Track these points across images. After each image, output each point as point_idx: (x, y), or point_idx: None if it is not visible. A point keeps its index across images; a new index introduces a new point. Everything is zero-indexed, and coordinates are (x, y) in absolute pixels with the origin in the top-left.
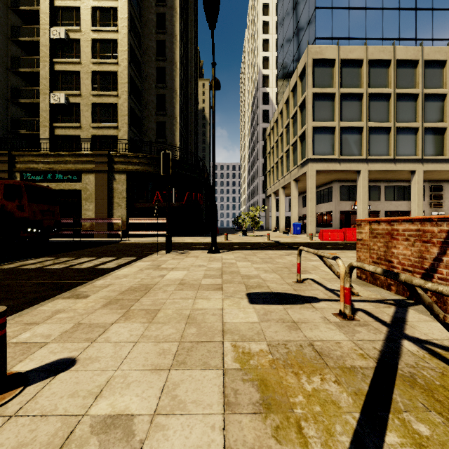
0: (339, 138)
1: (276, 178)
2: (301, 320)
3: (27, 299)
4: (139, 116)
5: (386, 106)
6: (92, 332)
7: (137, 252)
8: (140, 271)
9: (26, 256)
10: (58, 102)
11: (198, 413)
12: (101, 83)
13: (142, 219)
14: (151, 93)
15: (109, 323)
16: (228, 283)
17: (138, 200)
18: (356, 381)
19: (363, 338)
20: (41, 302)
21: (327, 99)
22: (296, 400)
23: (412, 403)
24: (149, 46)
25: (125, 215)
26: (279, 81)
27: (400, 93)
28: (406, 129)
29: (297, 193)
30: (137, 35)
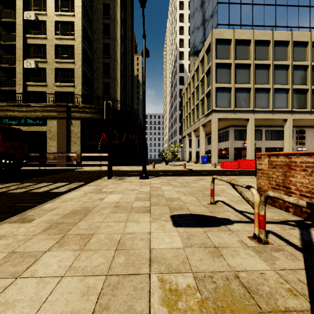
0: (234, 95)
1: (189, 124)
2: (221, 245)
3: None
4: (90, 78)
5: (267, 73)
6: (21, 263)
7: (86, 178)
8: (84, 194)
9: None
10: (30, 66)
11: None
12: (62, 53)
13: (92, 153)
14: (99, 62)
15: (41, 252)
16: (155, 205)
17: (89, 139)
18: None
19: (283, 267)
20: None
21: (225, 68)
22: None
23: None
24: (98, 28)
25: (80, 150)
26: (191, 56)
27: (277, 64)
28: (281, 89)
29: (204, 135)
30: (89, 19)
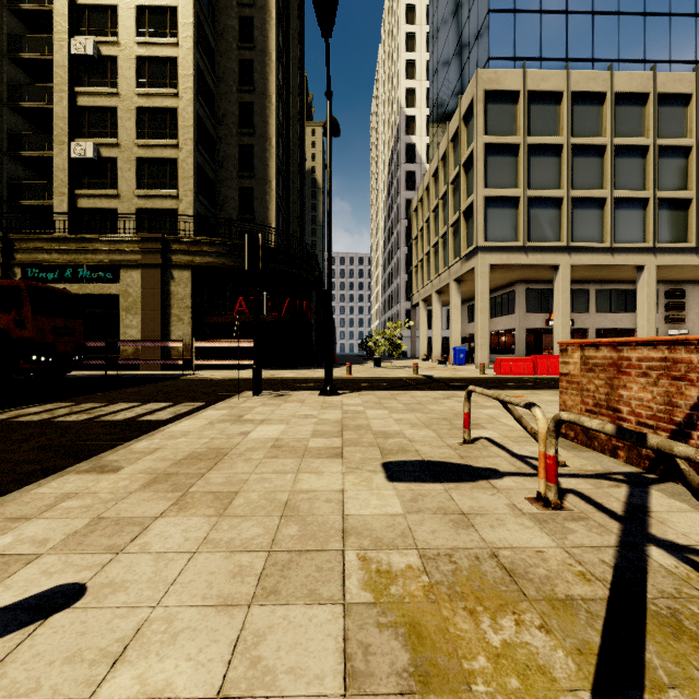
0: (526, 215)
1: (426, 277)
2: (474, 511)
3: (17, 473)
4: (211, 179)
5: (598, 164)
6: (119, 533)
7: (207, 394)
8: (210, 425)
9: (27, 400)
10: (83, 155)
11: (297, 695)
12: (151, 126)
13: (216, 341)
14: (231, 143)
15: (150, 518)
16: (352, 445)
17: (210, 311)
18: (577, 626)
19: (580, 543)
20: (41, 478)
21: (507, 154)
22: (474, 667)
23: (682, 671)
24: (228, 69)
25: (190, 334)
26: (432, 126)
27: (621, 145)
28: (630, 201)
29: (459, 301)
30: (209, 51)
